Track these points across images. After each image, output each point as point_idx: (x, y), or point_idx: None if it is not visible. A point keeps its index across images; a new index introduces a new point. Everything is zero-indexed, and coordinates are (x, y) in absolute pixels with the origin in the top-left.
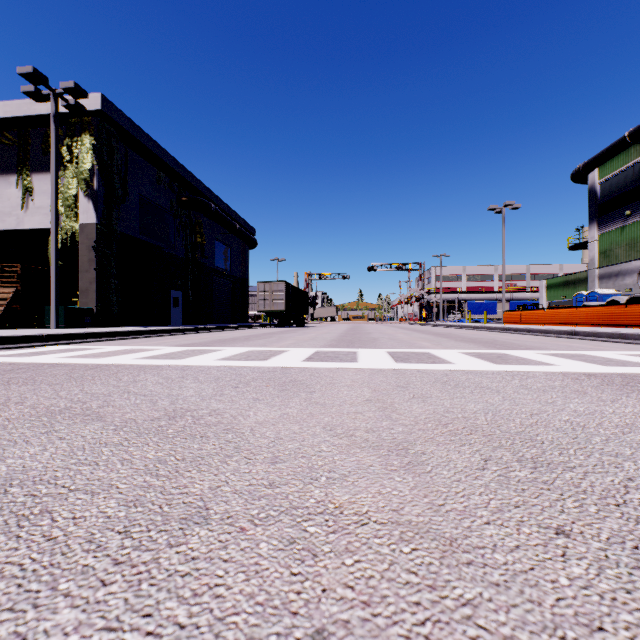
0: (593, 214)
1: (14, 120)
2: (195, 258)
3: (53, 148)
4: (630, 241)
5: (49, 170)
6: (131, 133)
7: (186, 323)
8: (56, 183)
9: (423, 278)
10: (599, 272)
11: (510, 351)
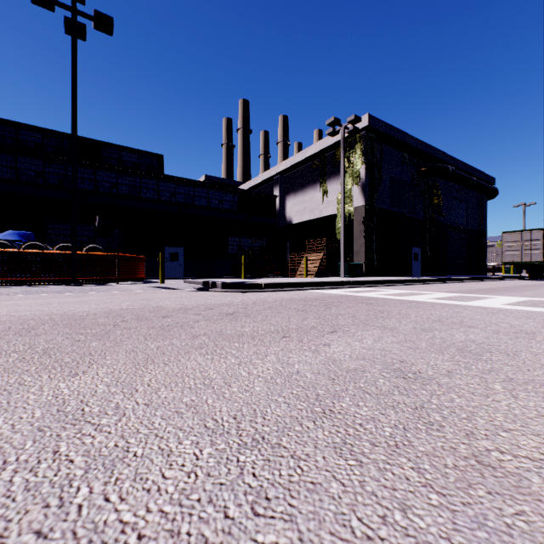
0: None
1: (319, 152)
2: (432, 218)
3: (342, 162)
4: None
5: (336, 177)
6: (385, 133)
7: (424, 274)
8: (343, 184)
9: None
10: None
11: None
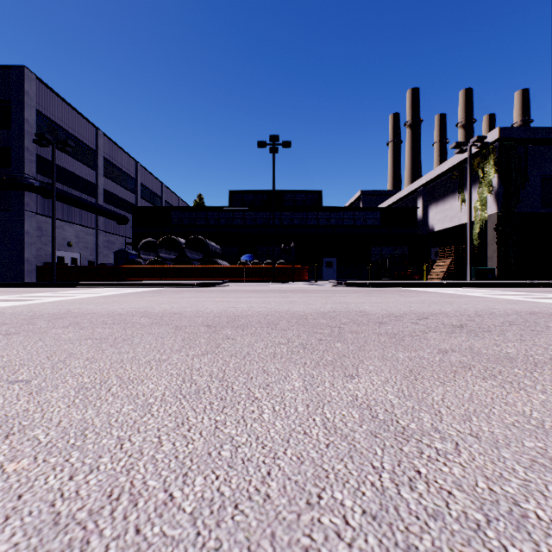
0: None
1: (455, 165)
2: None
3: (467, 178)
4: None
5: (473, 186)
6: (525, 137)
7: None
8: (469, 197)
9: None
10: None
11: None
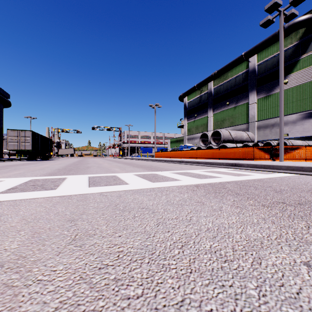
0: (185, 114)
1: None
2: None
3: None
4: (196, 126)
5: None
6: None
7: None
8: None
9: (121, 135)
10: (187, 137)
11: (158, 172)
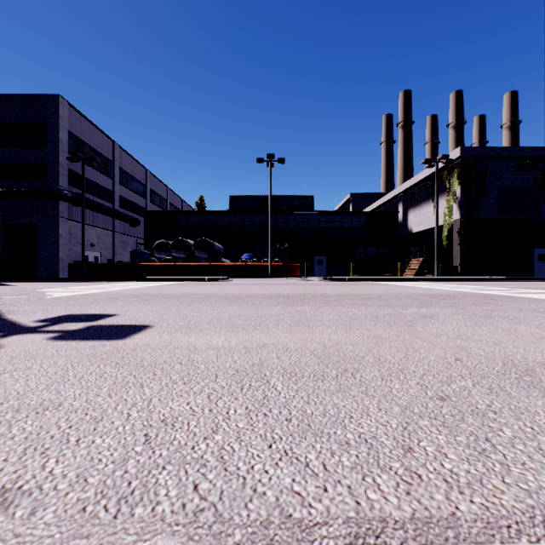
0: None
1: (428, 176)
2: None
3: (435, 189)
4: None
5: (442, 194)
6: (482, 155)
7: None
8: (436, 206)
9: None
10: None
11: None
